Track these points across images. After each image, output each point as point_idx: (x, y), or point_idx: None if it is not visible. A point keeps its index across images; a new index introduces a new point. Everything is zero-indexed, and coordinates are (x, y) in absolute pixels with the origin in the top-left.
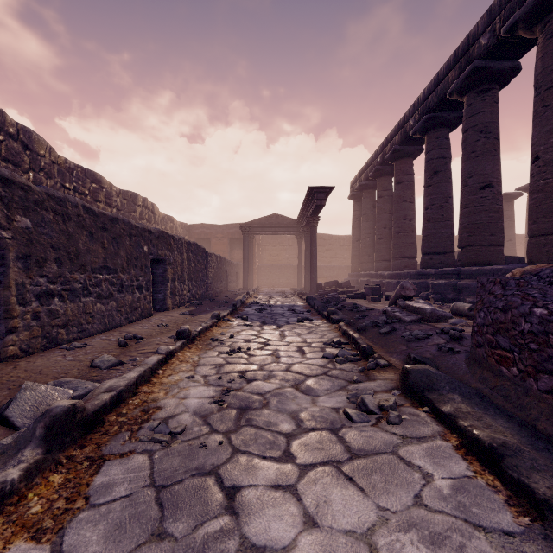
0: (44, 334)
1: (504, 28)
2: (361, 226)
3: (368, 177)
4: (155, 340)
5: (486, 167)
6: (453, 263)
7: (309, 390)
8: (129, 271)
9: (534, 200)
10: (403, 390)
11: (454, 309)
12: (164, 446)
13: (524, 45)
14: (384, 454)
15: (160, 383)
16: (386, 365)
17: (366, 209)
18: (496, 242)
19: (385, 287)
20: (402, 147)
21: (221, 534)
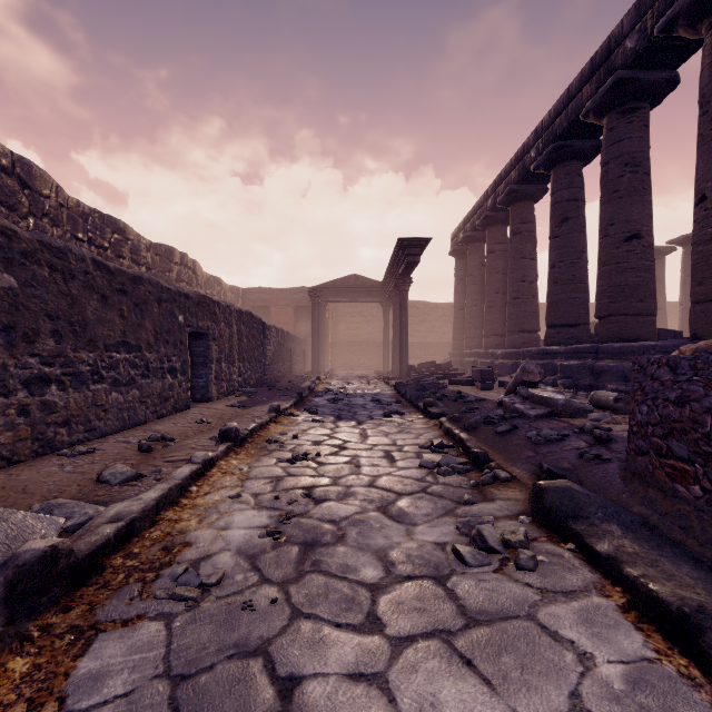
0: (35, 436)
1: (658, 26)
2: (466, 291)
3: (475, 226)
4: (190, 443)
5: (633, 211)
6: (587, 338)
7: (402, 515)
8: (157, 349)
9: (699, 254)
10: (534, 515)
11: (594, 400)
12: (190, 606)
13: (684, 49)
14: (516, 618)
15: (192, 505)
16: (509, 479)
17: (473, 268)
18: (646, 310)
19: (498, 370)
20: (520, 186)
21: None
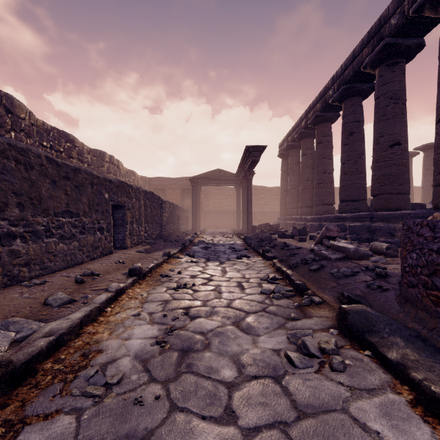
0: (5, 273)
1: (412, 9)
2: (288, 179)
3: (294, 139)
4: (109, 277)
5: (395, 128)
6: (365, 208)
7: (250, 328)
8: (90, 215)
9: (439, 155)
10: (340, 329)
11: (372, 248)
12: (96, 401)
13: (428, 24)
14: (333, 411)
15: (106, 321)
16: (321, 303)
17: (292, 165)
18: (403, 191)
19: (309, 228)
20: (322, 113)
21: None
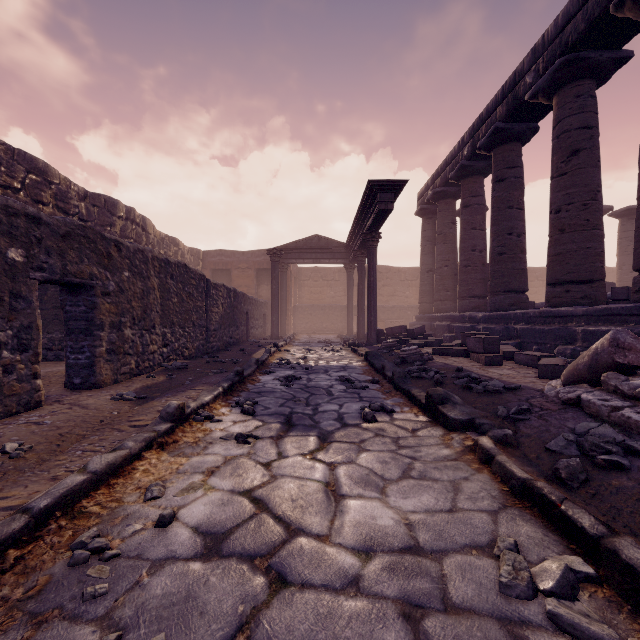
0: None
1: None
2: (435, 250)
3: (447, 180)
4: None
5: None
6: (604, 297)
7: None
8: None
9: None
10: None
11: None
12: None
13: None
14: None
15: None
16: None
17: (443, 226)
18: None
19: None
20: (507, 124)
21: None
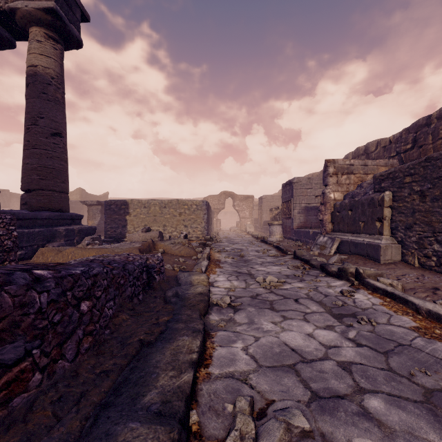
0: None
1: None
2: None
3: None
4: None
5: None
6: None
7: None
8: None
9: None
10: None
11: None
12: None
13: None
14: (268, 367)
15: None
16: None
17: None
18: None
19: None
20: None
21: (346, 332)
